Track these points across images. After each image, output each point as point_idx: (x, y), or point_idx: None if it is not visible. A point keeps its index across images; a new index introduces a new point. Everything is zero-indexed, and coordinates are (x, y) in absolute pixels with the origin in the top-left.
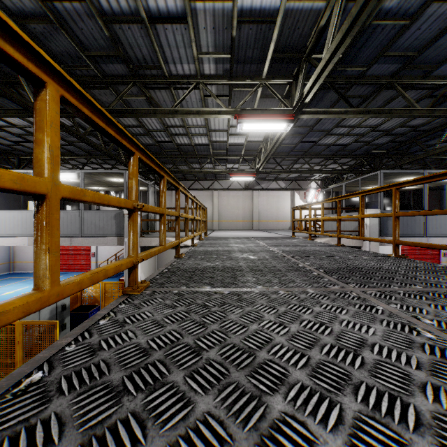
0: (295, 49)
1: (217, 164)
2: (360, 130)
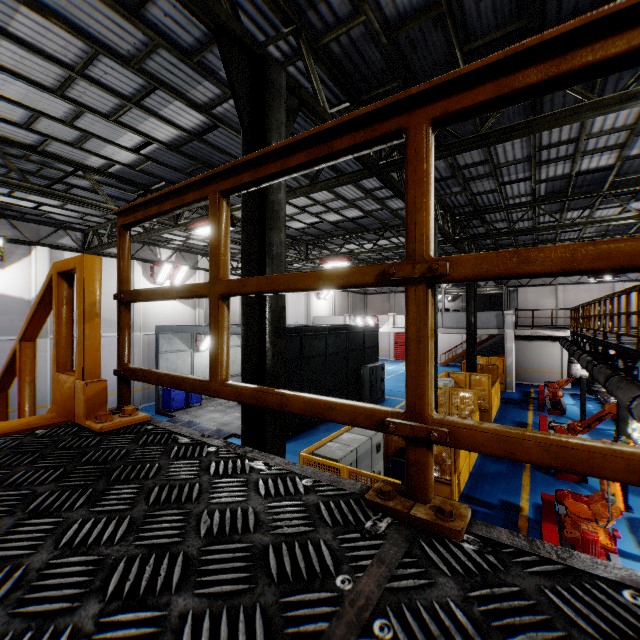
0: None
1: None
2: None
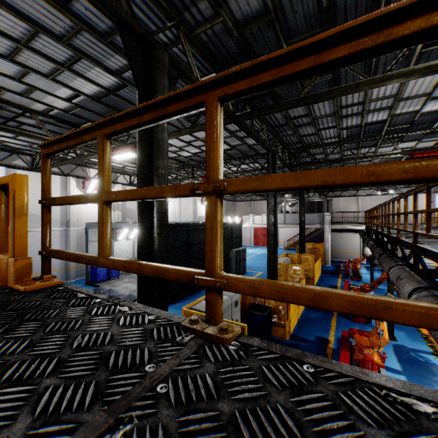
0: None
1: None
2: None
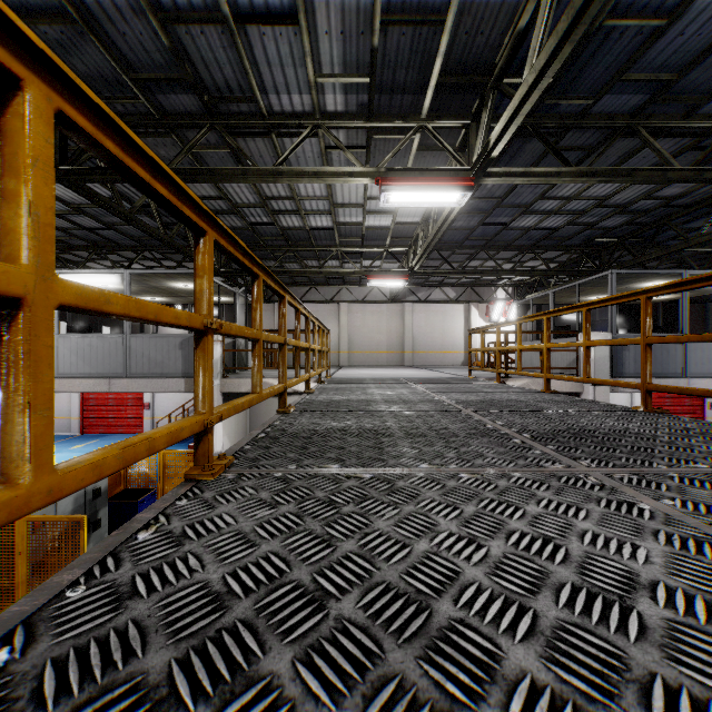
0: (476, 70)
1: (346, 260)
2: (578, 205)
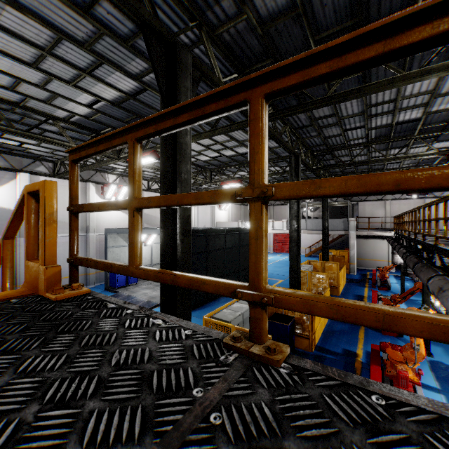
0: None
1: None
2: None
